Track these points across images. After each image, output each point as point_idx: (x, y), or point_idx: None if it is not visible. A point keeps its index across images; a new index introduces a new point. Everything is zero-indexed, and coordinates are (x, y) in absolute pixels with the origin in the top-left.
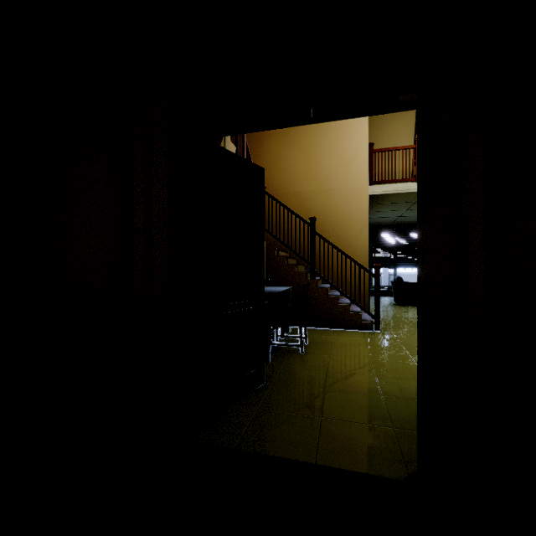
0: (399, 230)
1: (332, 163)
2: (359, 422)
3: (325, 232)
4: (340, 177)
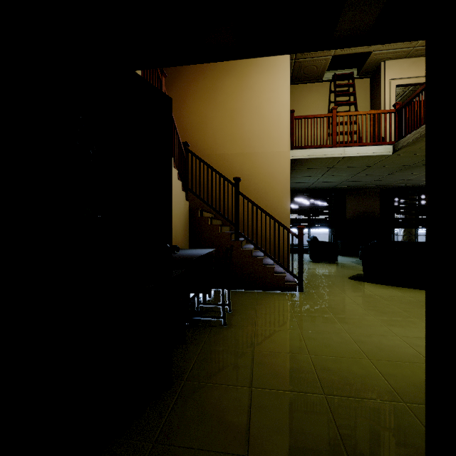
0: (312, 195)
1: (255, 127)
2: None
3: (249, 194)
4: (263, 140)
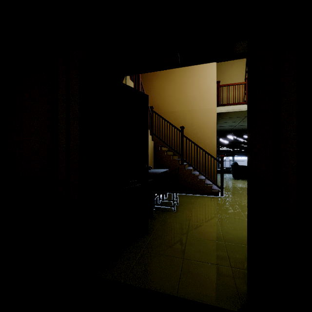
0: (235, 134)
1: (194, 93)
2: (208, 262)
3: (190, 135)
4: (199, 101)
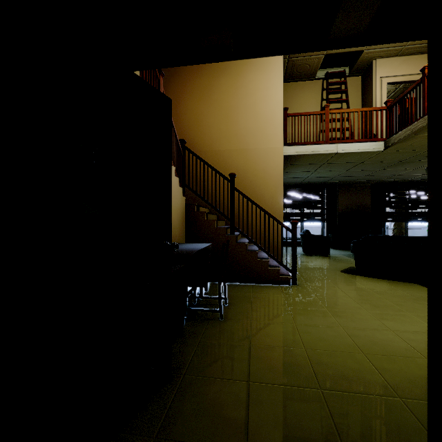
0: (305, 190)
1: (250, 124)
2: None
3: (244, 189)
4: (258, 137)
